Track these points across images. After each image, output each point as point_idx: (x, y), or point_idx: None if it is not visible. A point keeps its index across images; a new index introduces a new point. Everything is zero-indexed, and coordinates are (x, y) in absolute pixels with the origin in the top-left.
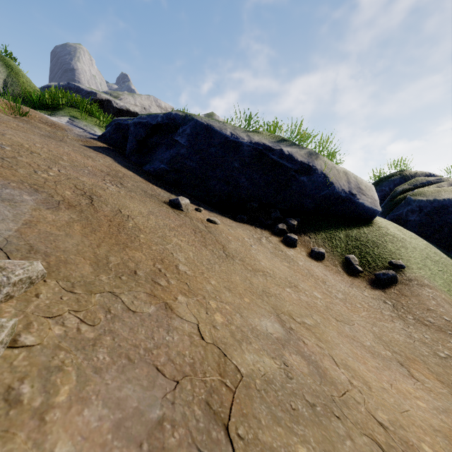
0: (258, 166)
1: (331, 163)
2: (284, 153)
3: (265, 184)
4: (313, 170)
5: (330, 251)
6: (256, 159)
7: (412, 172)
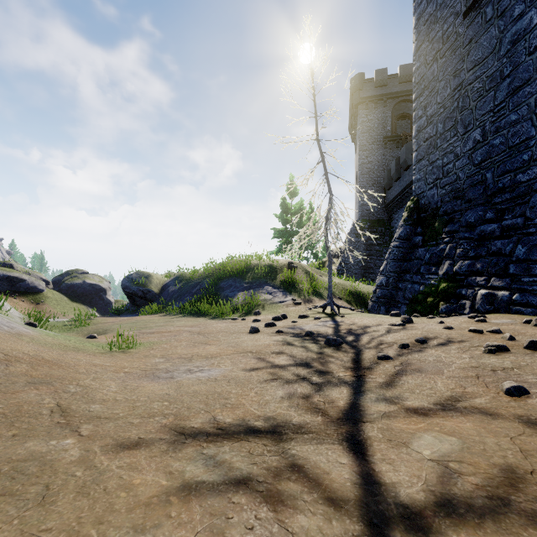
0: (6, 281)
1: (31, 278)
2: (14, 277)
3: (8, 285)
4: (24, 281)
5: (27, 300)
6: (5, 279)
7: (76, 270)
